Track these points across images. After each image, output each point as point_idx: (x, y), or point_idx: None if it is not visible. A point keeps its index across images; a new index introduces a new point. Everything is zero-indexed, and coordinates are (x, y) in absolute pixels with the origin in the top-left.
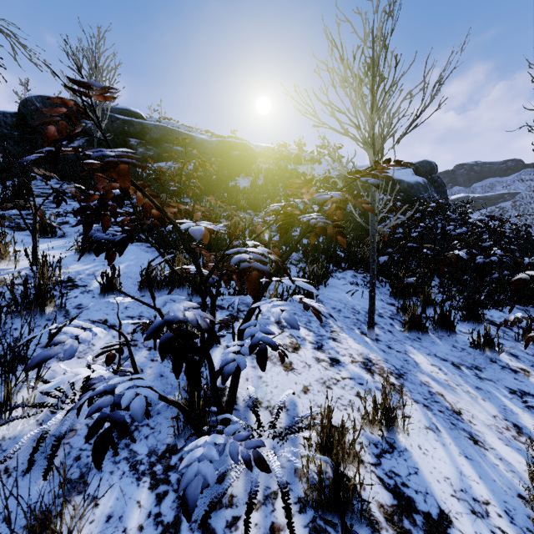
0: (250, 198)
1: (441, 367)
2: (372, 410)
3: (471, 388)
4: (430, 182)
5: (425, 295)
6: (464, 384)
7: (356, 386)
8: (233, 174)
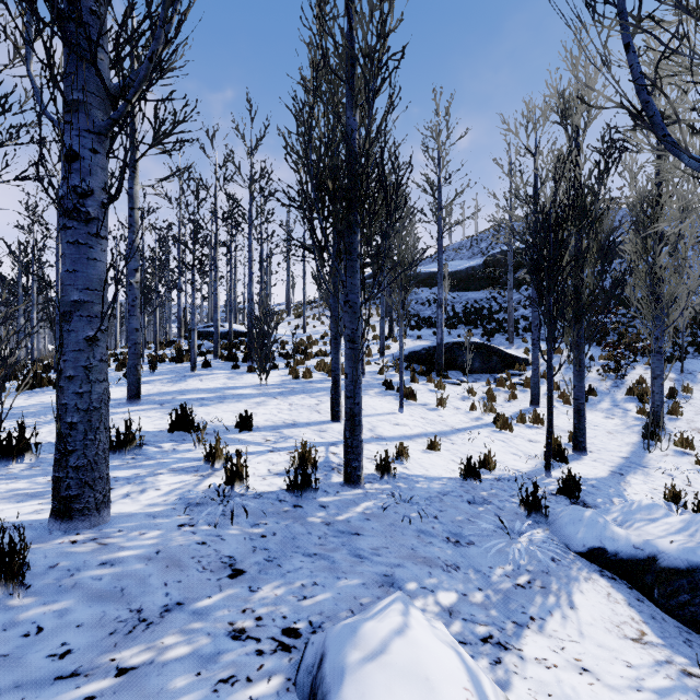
0: None
1: None
2: None
3: None
4: None
5: None
6: None
7: None
8: None
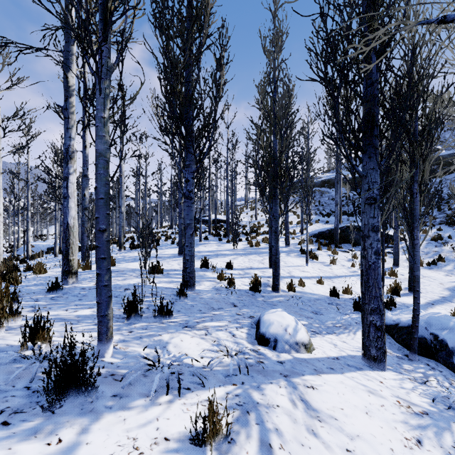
0: None
1: None
2: None
3: None
4: None
5: None
6: None
7: None
8: None
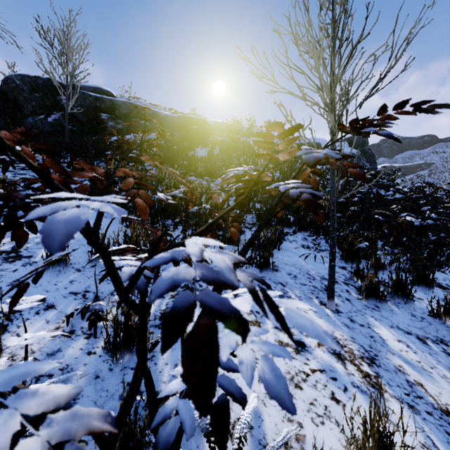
0: (207, 166)
1: (408, 343)
2: (362, 435)
3: (446, 370)
4: (362, 153)
5: (376, 260)
6: (437, 365)
7: (329, 383)
8: (192, 145)
